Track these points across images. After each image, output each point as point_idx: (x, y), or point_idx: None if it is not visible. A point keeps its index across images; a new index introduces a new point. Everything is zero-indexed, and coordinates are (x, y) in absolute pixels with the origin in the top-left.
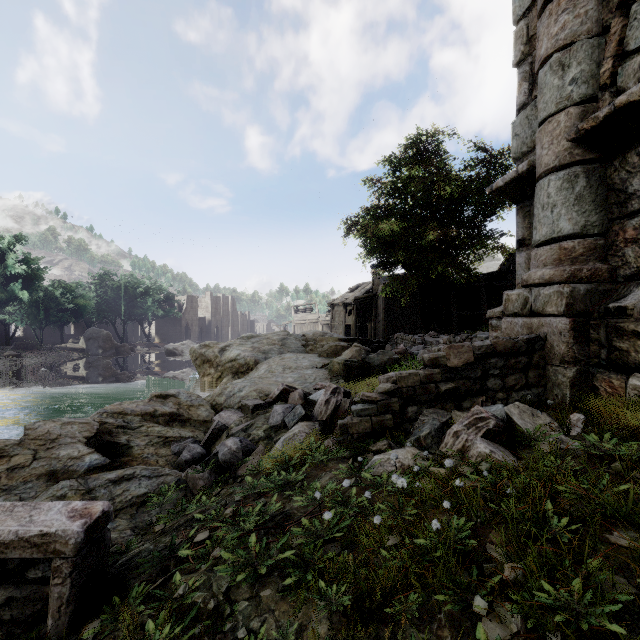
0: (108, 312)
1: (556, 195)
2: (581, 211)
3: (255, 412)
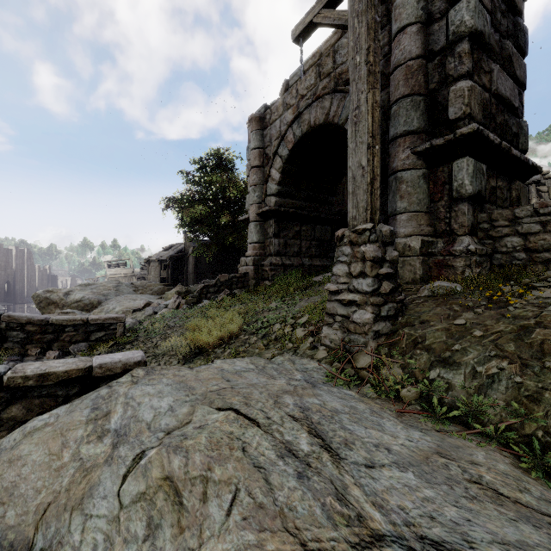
0: None
1: (253, 229)
2: (258, 235)
3: (134, 313)
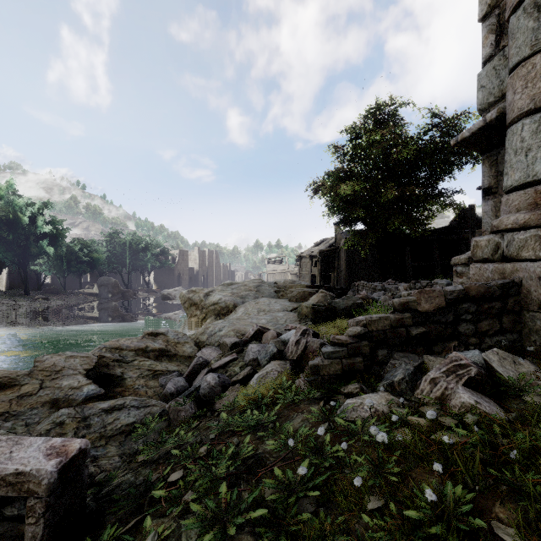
0: (116, 264)
1: (531, 139)
2: None
3: (232, 350)
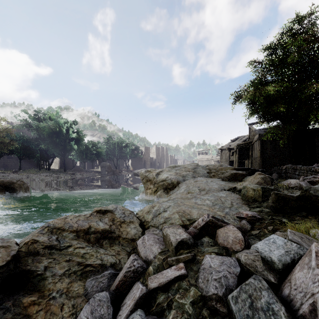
0: (110, 155)
1: None
2: None
3: (178, 250)
